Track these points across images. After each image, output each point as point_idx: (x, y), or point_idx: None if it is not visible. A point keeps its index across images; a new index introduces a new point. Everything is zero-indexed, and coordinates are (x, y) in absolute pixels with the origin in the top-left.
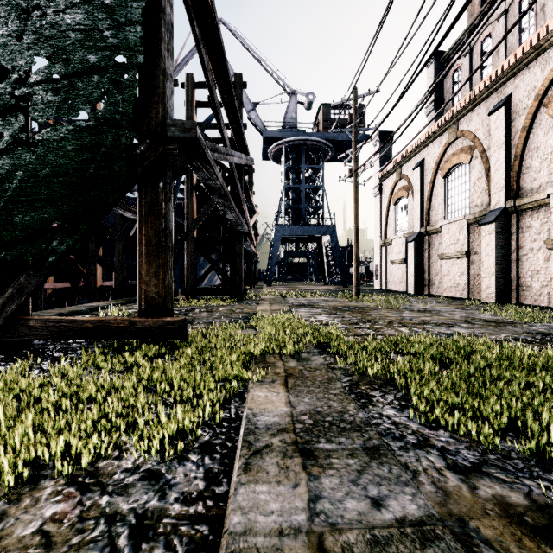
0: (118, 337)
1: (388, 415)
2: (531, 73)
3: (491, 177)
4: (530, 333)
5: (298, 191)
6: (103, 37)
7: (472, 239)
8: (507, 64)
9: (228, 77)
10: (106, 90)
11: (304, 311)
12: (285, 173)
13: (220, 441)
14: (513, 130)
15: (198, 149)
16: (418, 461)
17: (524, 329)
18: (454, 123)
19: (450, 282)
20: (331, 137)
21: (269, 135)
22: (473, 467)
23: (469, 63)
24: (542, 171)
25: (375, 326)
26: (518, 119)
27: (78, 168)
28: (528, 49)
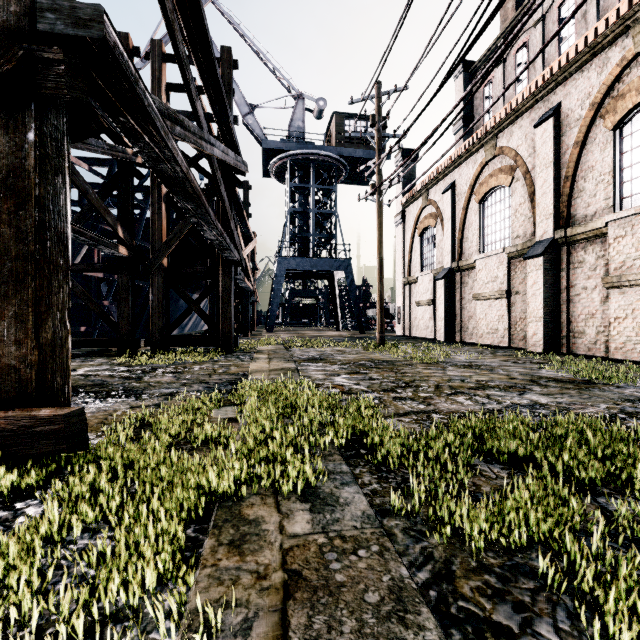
0: None
1: None
2: (585, 77)
3: (537, 202)
4: (631, 400)
5: (306, 216)
6: None
7: (513, 276)
8: (557, 66)
9: (202, 19)
10: None
11: (316, 369)
12: (290, 194)
13: None
14: (563, 146)
15: (119, 80)
16: None
17: (617, 394)
18: (492, 138)
19: (487, 327)
20: (345, 153)
21: (270, 145)
22: None
23: (502, 75)
24: (598, 195)
25: (420, 394)
26: (569, 133)
27: None
28: (583, 48)
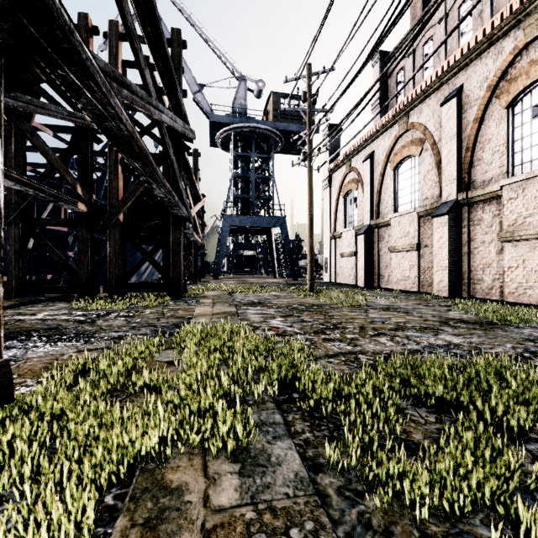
0: None
1: None
2: (483, 63)
3: (443, 169)
4: (531, 340)
5: (247, 180)
6: None
7: (422, 232)
8: (460, 53)
9: None
10: None
11: (254, 312)
12: (234, 161)
13: None
14: (465, 122)
15: (51, 28)
16: None
17: (518, 334)
18: (405, 114)
19: (400, 275)
20: (281, 127)
21: (216, 119)
22: None
23: (412, 64)
24: (494, 163)
25: (347, 335)
26: (469, 110)
27: None
28: (481, 38)
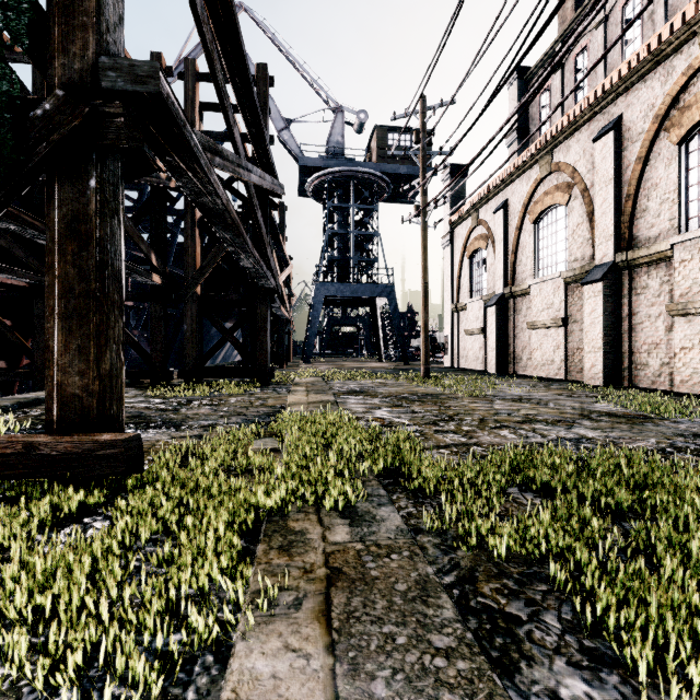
0: (2, 474)
1: None
2: (649, 87)
3: (596, 222)
4: (684, 435)
5: (346, 238)
6: None
7: (570, 303)
8: (618, 75)
9: (240, 45)
10: None
11: (356, 402)
12: (329, 214)
13: None
14: (625, 162)
15: (169, 126)
16: None
17: (671, 429)
18: (548, 152)
19: (542, 358)
20: (388, 170)
21: (307, 162)
22: None
23: (560, 82)
24: (662, 215)
25: (463, 427)
26: (630, 147)
27: None
28: (645, 55)
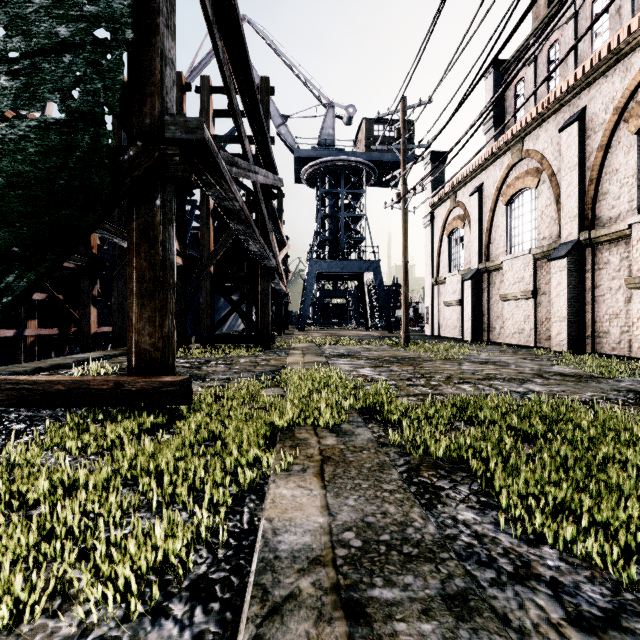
0: (100, 403)
1: (465, 520)
2: (609, 82)
3: (562, 204)
4: (619, 390)
5: (336, 220)
6: (77, 4)
7: (539, 277)
8: (581, 72)
9: (250, 75)
10: (82, 74)
11: (344, 363)
12: (321, 199)
13: (223, 576)
14: (588, 150)
15: (207, 158)
16: (523, 609)
17: (610, 386)
18: (519, 141)
19: (514, 327)
20: (374, 158)
21: (301, 154)
22: (606, 618)
23: (534, 73)
24: (622, 197)
25: (431, 382)
26: (593, 137)
27: (43, 178)
28: (606, 54)
